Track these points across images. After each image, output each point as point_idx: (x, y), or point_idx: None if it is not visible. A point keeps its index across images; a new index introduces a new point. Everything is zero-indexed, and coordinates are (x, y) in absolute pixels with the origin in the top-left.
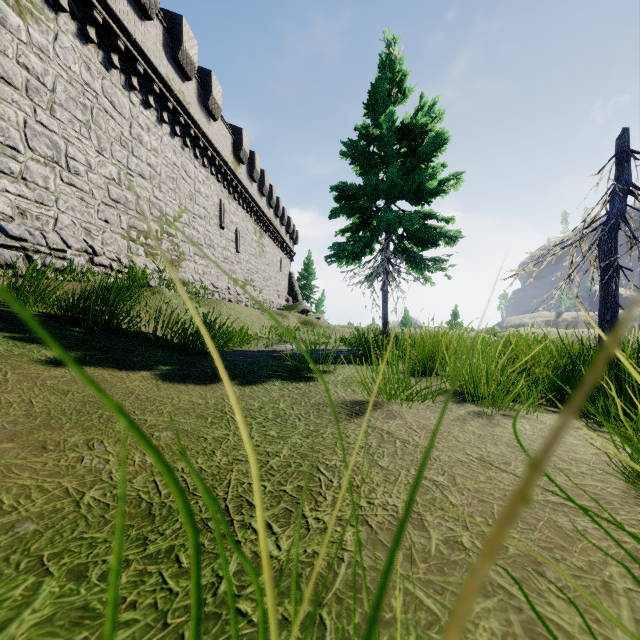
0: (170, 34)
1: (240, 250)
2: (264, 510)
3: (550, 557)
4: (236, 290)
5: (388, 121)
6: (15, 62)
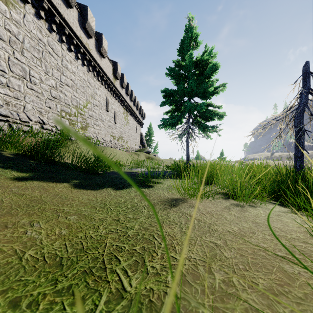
0: (81, 15)
1: (116, 122)
2: (123, 261)
3: (282, 290)
4: (114, 142)
5: (189, 58)
6: (3, 28)
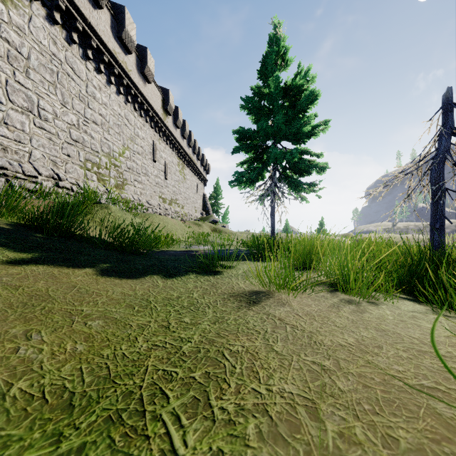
0: (116, 19)
1: (168, 177)
2: (174, 399)
3: (440, 451)
4: (165, 206)
5: (275, 82)
6: None
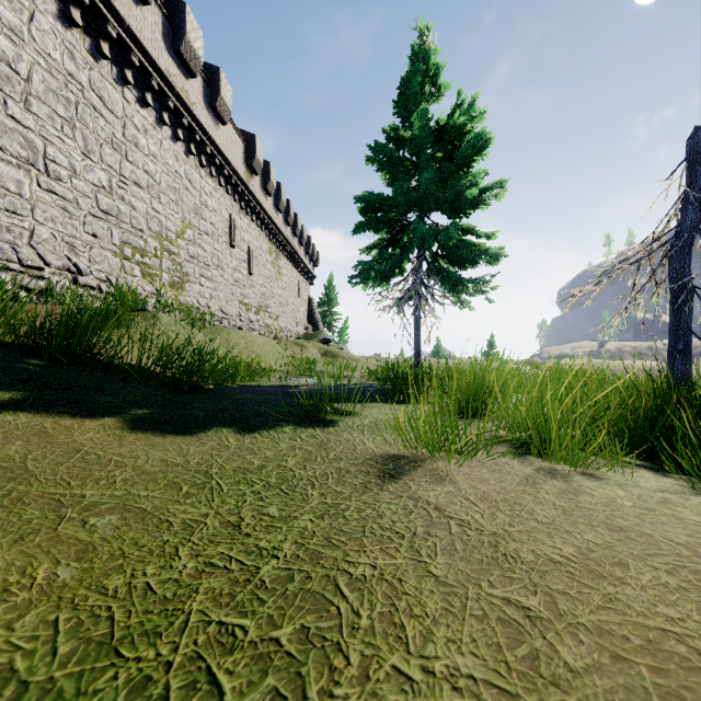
0: (171, 23)
1: (253, 272)
2: (235, 696)
3: None
4: (248, 317)
5: (421, 119)
6: None
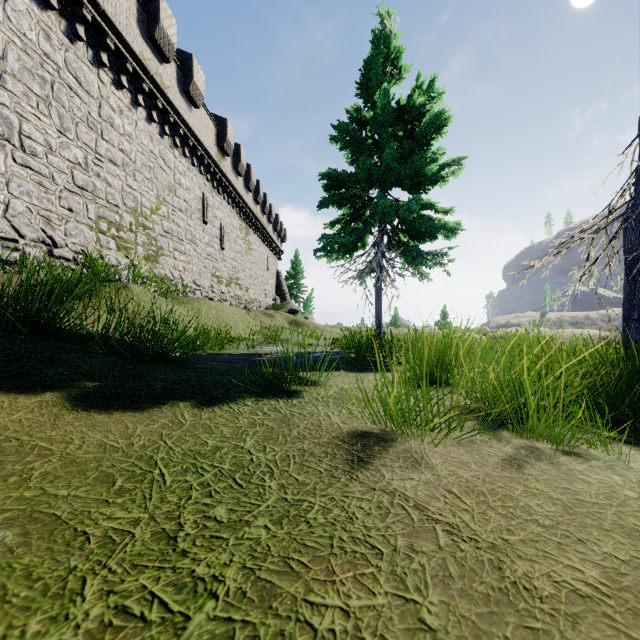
0: (145, 10)
1: (225, 247)
2: None
3: None
4: (220, 288)
5: (383, 98)
6: None
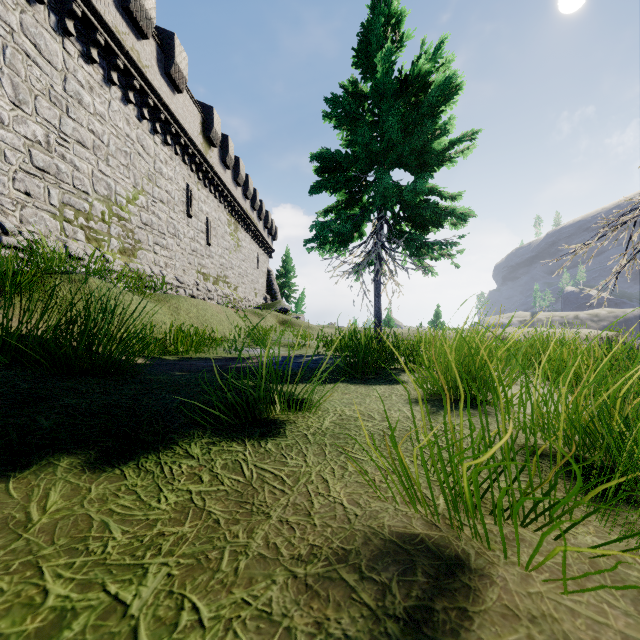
0: None
1: (211, 243)
2: None
3: None
4: (206, 286)
5: (385, 62)
6: None
